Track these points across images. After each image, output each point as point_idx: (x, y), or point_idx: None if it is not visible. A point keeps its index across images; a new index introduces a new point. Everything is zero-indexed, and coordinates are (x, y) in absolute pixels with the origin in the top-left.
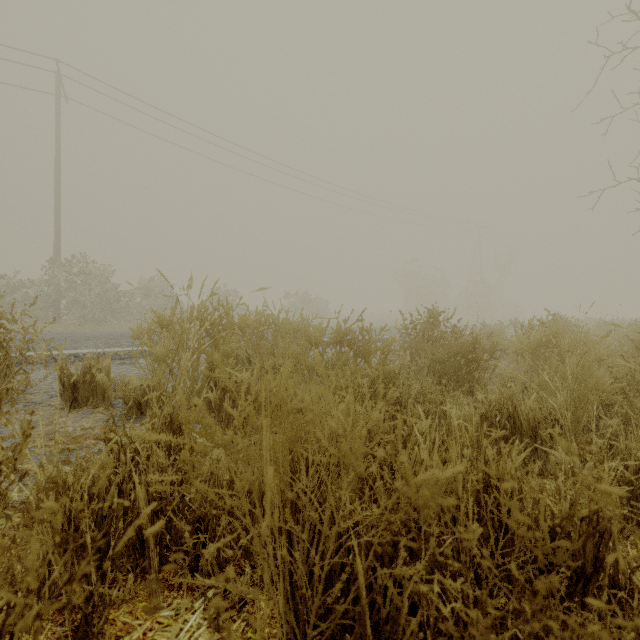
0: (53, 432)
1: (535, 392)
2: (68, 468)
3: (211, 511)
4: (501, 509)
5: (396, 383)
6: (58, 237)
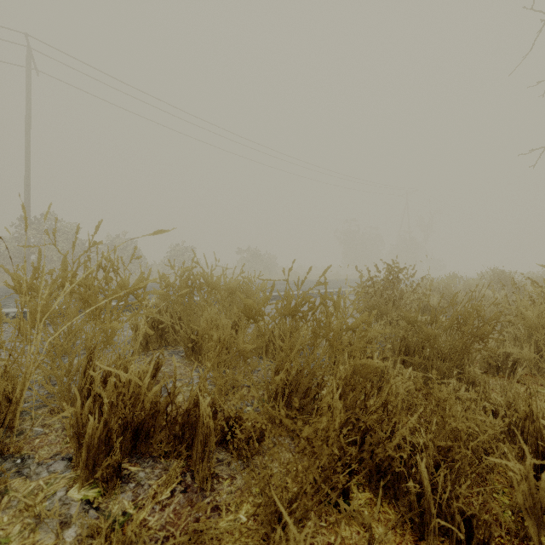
0: None
1: None
2: None
3: None
4: None
5: (383, 389)
6: (28, 197)
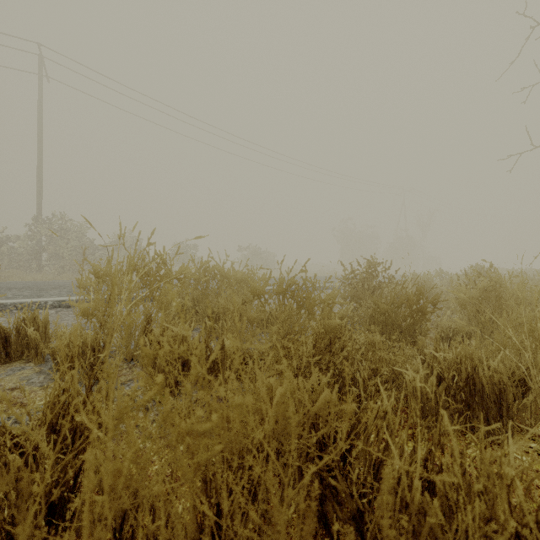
0: None
1: (501, 352)
2: None
3: None
4: None
5: (342, 338)
6: (40, 198)
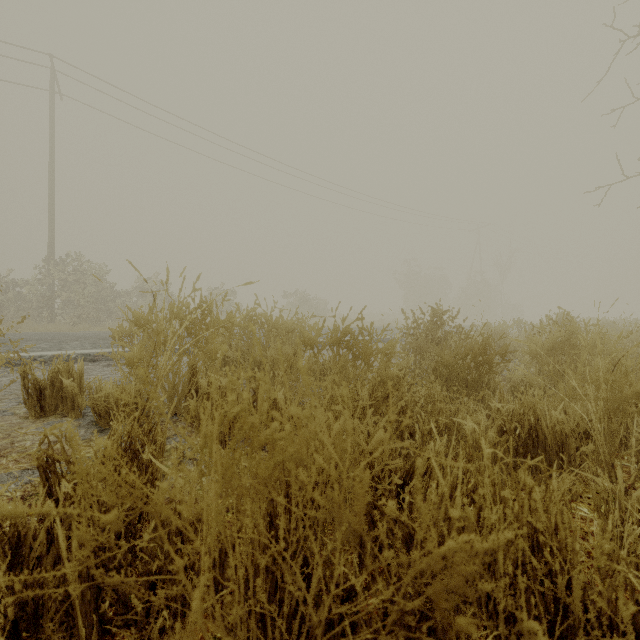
0: (7, 447)
1: (563, 402)
2: (14, 493)
3: (165, 566)
4: (558, 580)
5: (400, 390)
6: (52, 235)
